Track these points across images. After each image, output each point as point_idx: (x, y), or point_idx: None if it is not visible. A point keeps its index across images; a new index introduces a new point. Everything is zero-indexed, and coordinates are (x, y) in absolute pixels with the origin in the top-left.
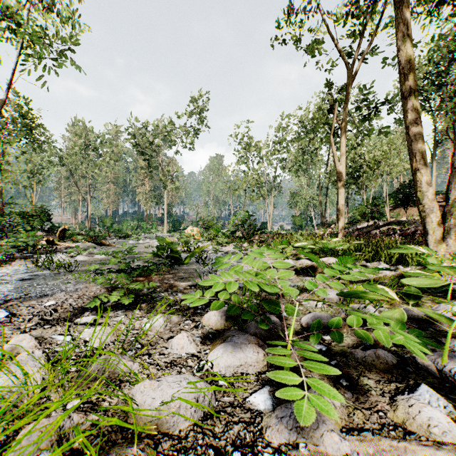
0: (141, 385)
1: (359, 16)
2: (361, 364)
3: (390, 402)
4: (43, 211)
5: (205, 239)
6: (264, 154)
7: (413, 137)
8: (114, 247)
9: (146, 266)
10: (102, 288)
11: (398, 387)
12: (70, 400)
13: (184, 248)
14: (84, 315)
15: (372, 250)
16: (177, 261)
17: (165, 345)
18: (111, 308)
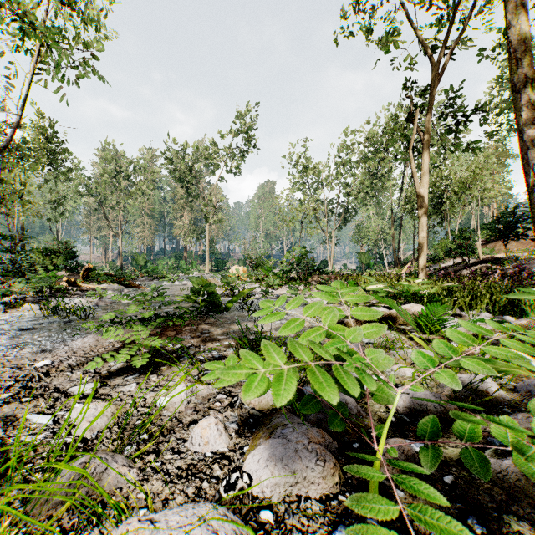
0: (122, 531)
1: (445, 1)
2: (496, 485)
3: None
4: (67, 248)
5: (253, 281)
6: (324, 179)
7: (529, 142)
8: (144, 289)
9: (176, 313)
10: (116, 343)
11: None
12: None
13: (226, 291)
14: (82, 381)
15: (468, 295)
16: (215, 307)
17: (183, 436)
18: (121, 372)
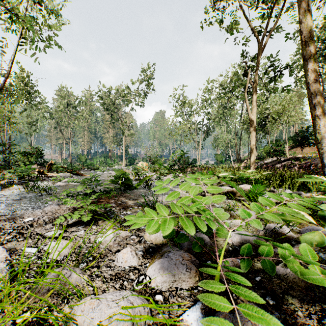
0: (82, 303)
1: (266, 4)
2: (283, 281)
3: (319, 325)
4: (38, 151)
5: (151, 171)
6: (194, 109)
7: (312, 90)
8: (85, 176)
9: (106, 190)
10: (70, 208)
11: (323, 308)
12: (21, 313)
13: (135, 177)
14: (52, 229)
15: (278, 179)
16: (129, 186)
17: (112, 258)
18: (74, 224)
